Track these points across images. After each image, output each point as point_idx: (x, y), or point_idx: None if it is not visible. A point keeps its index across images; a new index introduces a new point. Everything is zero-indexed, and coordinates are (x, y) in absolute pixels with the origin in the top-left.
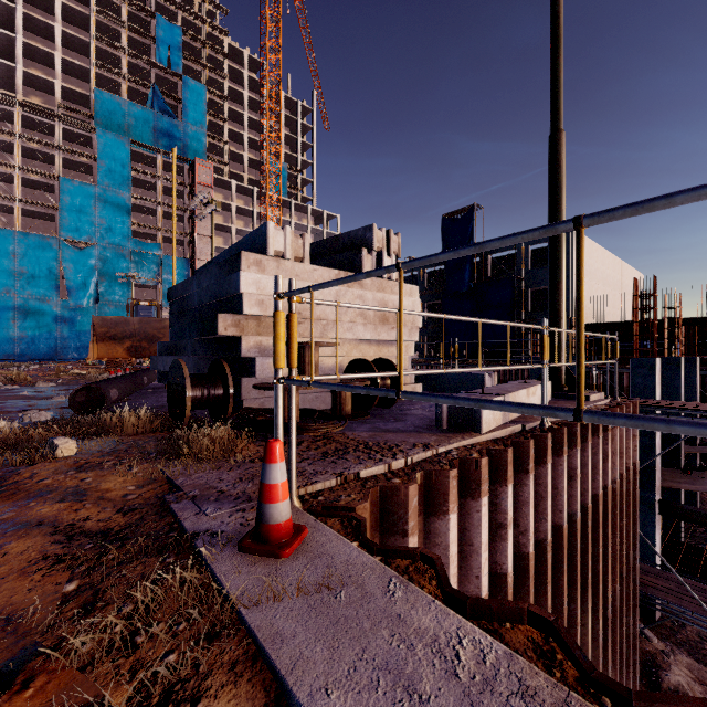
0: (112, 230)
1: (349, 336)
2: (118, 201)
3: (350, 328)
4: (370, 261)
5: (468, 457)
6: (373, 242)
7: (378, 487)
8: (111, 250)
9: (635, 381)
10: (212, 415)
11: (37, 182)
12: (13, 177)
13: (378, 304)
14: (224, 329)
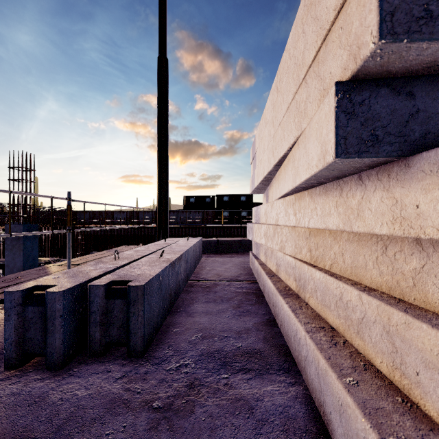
0: None
1: None
2: None
3: None
4: None
5: None
6: None
7: None
8: None
9: (27, 245)
10: None
11: None
12: None
13: None
14: None
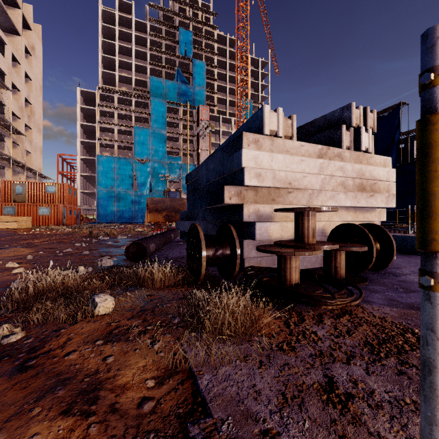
0: (157, 152)
1: (331, 203)
2: (160, 135)
3: (332, 196)
4: (348, 136)
5: None
6: (352, 119)
7: None
8: (157, 163)
9: None
10: (220, 271)
11: (124, 131)
12: (114, 129)
13: (356, 174)
14: (229, 199)
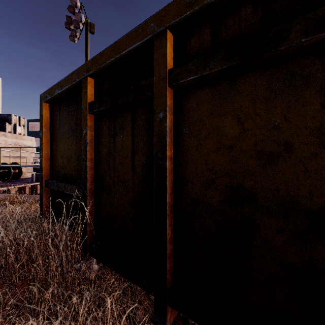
0: None
1: None
2: None
3: None
4: (10, 127)
5: (34, 185)
6: (12, 120)
7: (2, 190)
8: None
9: None
10: None
11: None
12: None
13: (14, 143)
14: None
